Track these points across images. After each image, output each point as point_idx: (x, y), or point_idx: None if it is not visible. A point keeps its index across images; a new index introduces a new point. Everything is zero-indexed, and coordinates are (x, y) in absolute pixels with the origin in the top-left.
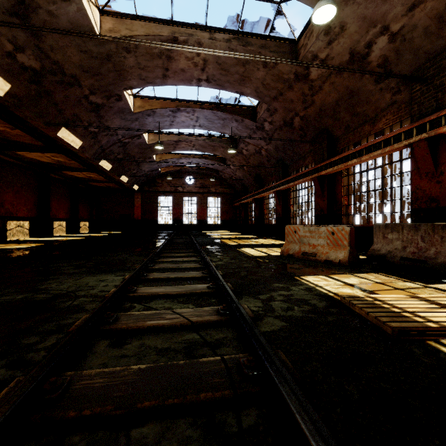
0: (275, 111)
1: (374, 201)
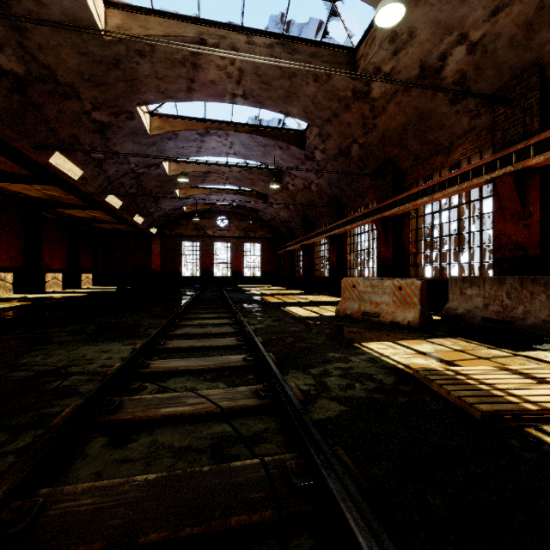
0: (328, 136)
1: (449, 249)
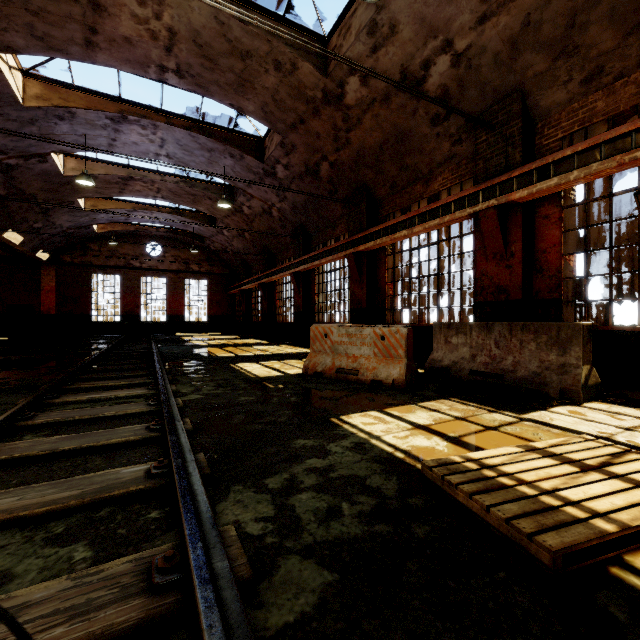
0: (293, 148)
1: (428, 291)
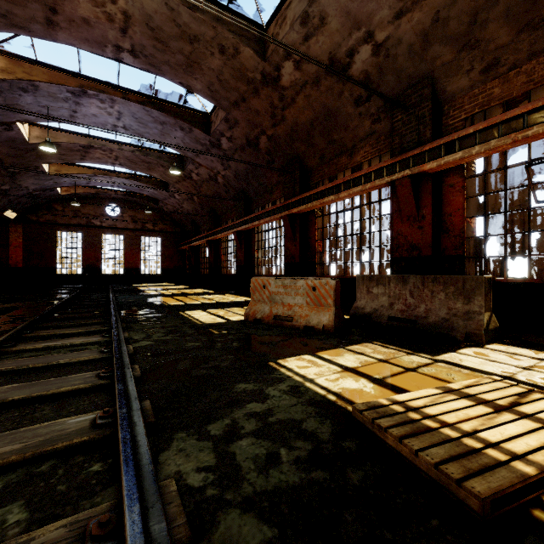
0: (236, 123)
1: (352, 248)
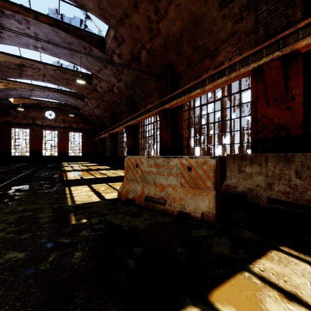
0: (122, 40)
1: (214, 133)
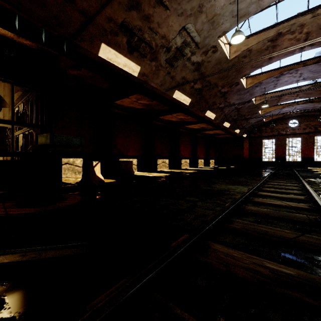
0: None
1: None
